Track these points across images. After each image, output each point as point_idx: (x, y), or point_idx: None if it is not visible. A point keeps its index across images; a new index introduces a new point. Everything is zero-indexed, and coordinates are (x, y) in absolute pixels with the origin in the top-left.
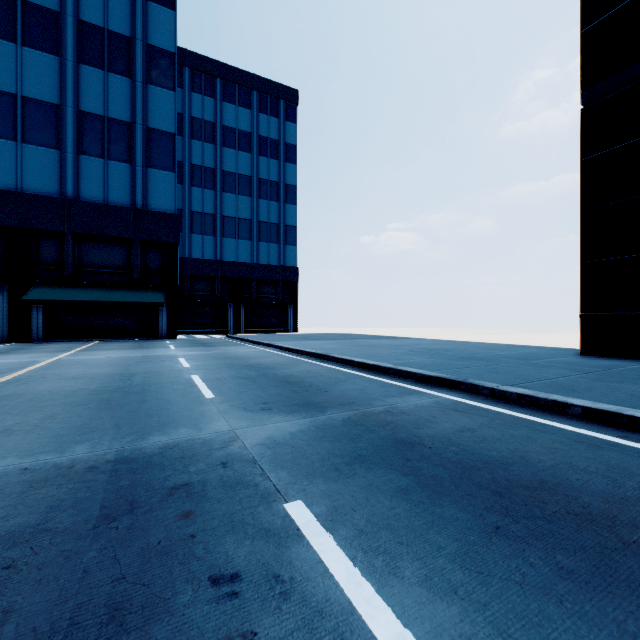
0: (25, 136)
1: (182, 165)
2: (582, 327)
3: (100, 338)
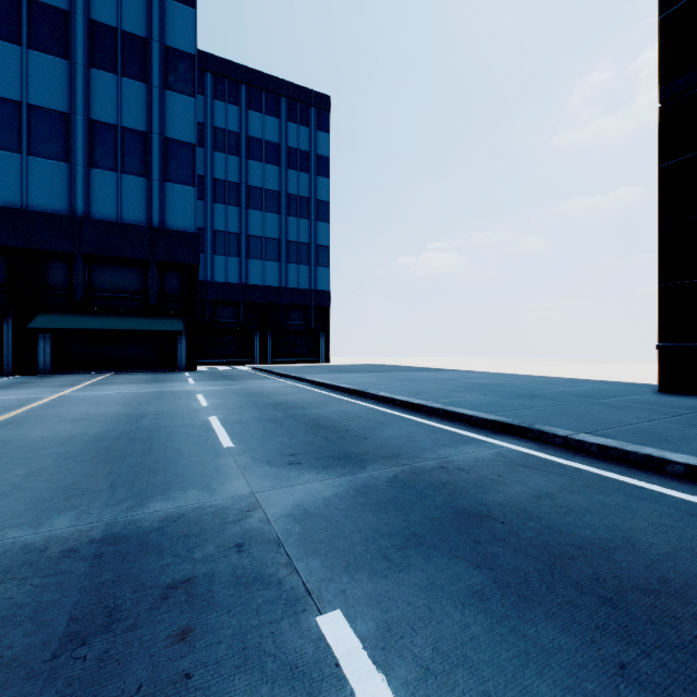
0: (31, 148)
1: (204, 180)
2: (660, 360)
3: (113, 370)
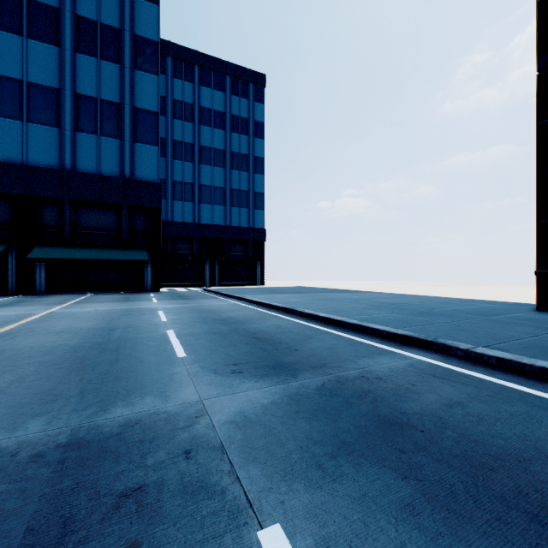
0: (30, 116)
1: (165, 141)
2: (537, 284)
3: (94, 291)
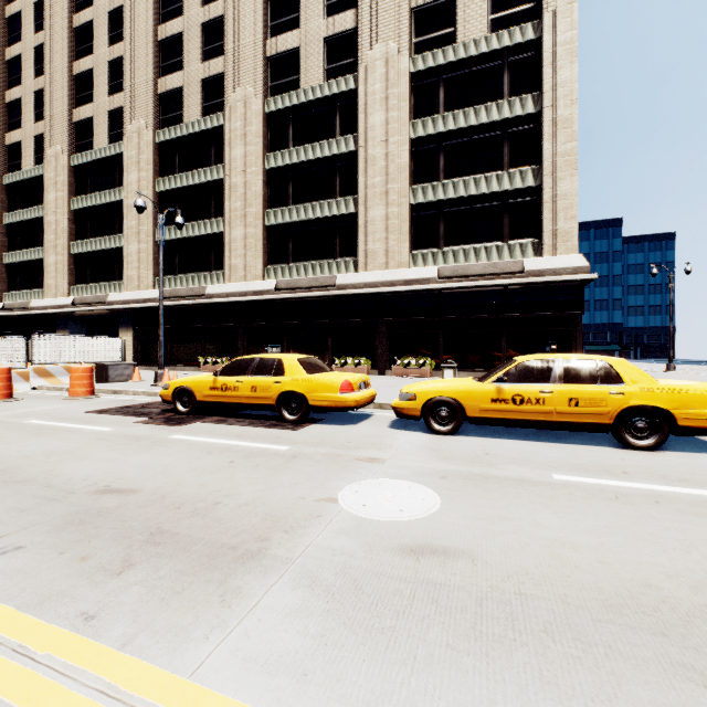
0: None
1: None
2: None
3: None
